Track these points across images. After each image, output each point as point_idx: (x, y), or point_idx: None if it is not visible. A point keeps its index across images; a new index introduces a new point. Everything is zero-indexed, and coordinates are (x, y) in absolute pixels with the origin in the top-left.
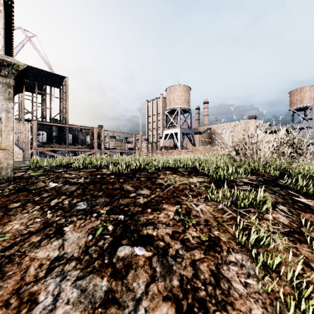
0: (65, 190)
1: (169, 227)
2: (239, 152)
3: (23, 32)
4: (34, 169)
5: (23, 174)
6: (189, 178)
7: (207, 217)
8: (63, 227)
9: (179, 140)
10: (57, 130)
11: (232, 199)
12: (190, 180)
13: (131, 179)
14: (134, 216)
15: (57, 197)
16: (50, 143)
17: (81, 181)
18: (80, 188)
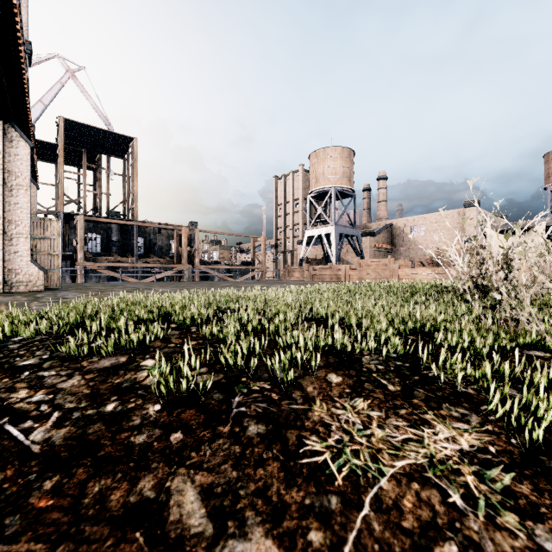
0: None
1: None
2: (486, 285)
3: (63, 62)
4: None
5: None
6: (419, 425)
7: None
8: None
9: (334, 247)
10: (119, 232)
11: None
12: (426, 442)
13: (213, 429)
14: None
15: None
16: (107, 255)
17: (37, 439)
18: (1, 497)
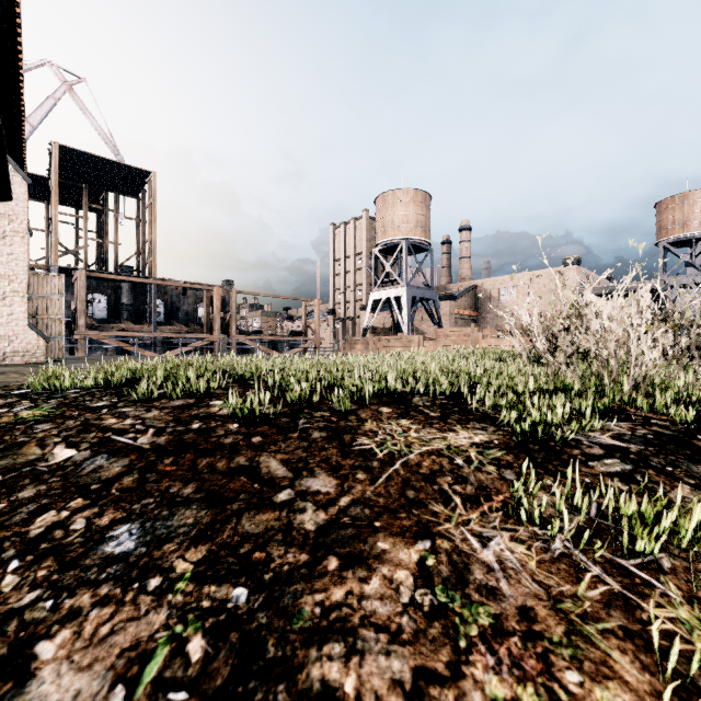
0: (91, 476)
1: (401, 650)
2: (556, 347)
3: (56, 72)
4: (39, 396)
5: (2, 414)
6: (446, 431)
7: (525, 596)
8: (37, 640)
9: (406, 314)
10: (132, 292)
11: (589, 513)
12: (449, 439)
13: (285, 435)
14: (283, 591)
15: (57, 504)
16: (115, 322)
17: (144, 442)
18: (135, 467)
